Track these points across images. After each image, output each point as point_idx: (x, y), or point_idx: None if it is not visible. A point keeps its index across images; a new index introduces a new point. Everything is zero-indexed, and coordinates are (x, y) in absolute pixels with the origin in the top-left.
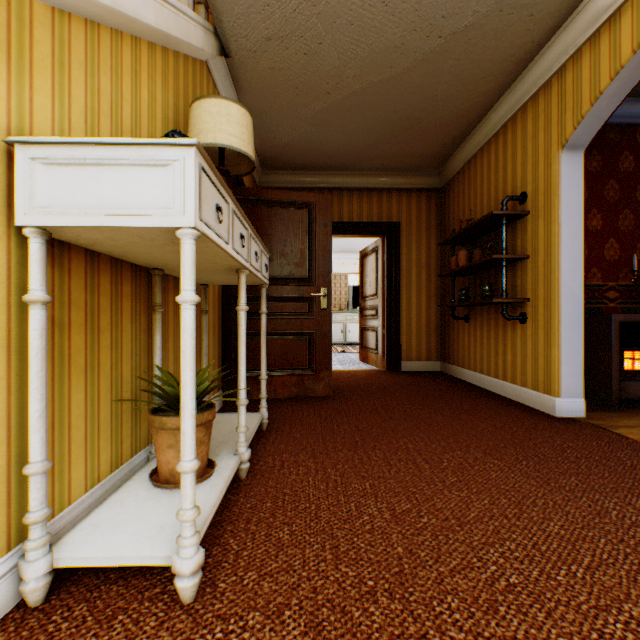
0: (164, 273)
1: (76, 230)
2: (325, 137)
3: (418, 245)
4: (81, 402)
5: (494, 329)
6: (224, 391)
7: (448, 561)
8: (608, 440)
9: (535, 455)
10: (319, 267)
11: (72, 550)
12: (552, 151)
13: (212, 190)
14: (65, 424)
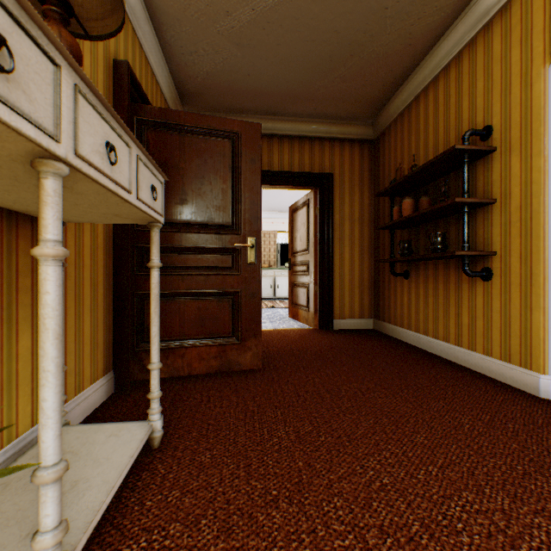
0: None
1: None
2: (253, 65)
3: (351, 198)
4: None
5: (444, 287)
6: (116, 372)
7: None
8: None
9: None
10: (245, 212)
11: None
12: (535, 67)
13: None
14: None
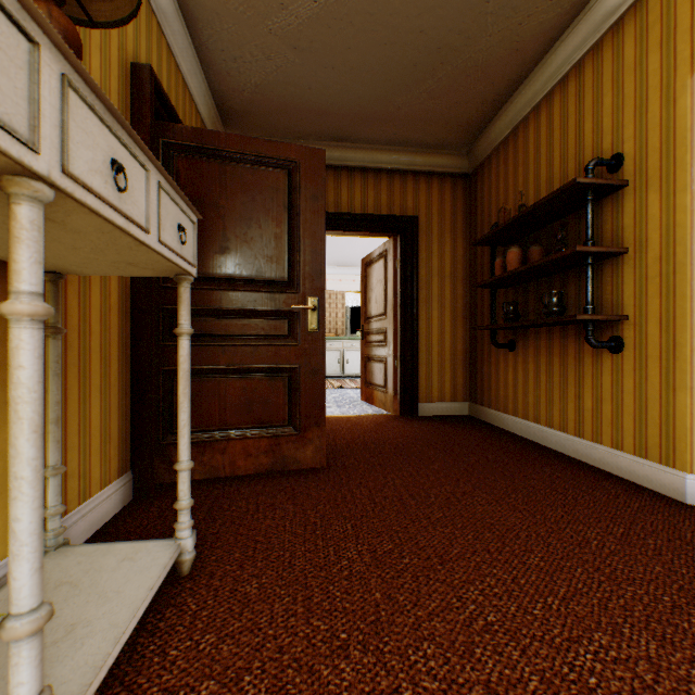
0: None
1: None
2: (316, 76)
3: (441, 248)
4: None
5: (560, 361)
6: (135, 473)
7: None
8: None
9: None
10: (305, 264)
11: None
12: (679, 77)
13: None
14: None
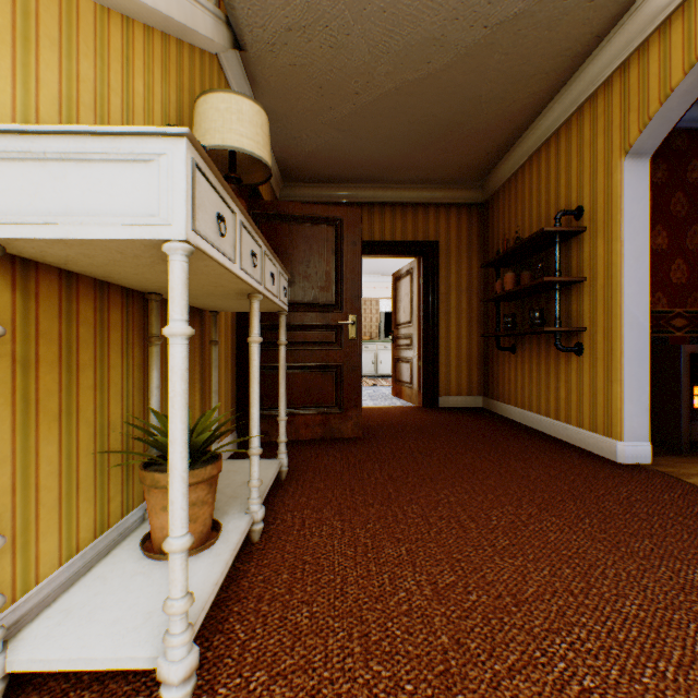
0: (164, 298)
1: (36, 244)
2: (354, 145)
3: (458, 267)
4: (53, 456)
5: (545, 361)
6: (238, 432)
7: (505, 656)
8: (682, 492)
9: (599, 511)
10: (347, 291)
11: (32, 649)
12: (613, 158)
13: (211, 195)
14: (31, 485)
